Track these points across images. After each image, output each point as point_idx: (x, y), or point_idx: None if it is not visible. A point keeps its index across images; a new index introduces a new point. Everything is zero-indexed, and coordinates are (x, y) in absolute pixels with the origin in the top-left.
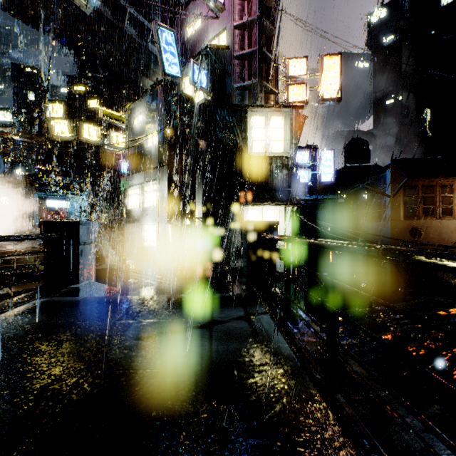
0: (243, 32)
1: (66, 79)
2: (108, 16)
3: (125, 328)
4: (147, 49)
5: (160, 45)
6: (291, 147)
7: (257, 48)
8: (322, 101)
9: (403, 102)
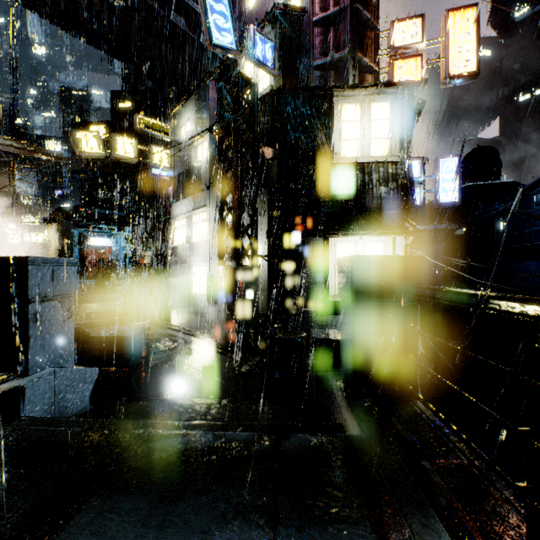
0: None
1: (111, 95)
2: (151, 2)
3: None
4: (200, 43)
5: (205, 0)
6: (401, 147)
7: (348, 4)
8: (447, 79)
9: None
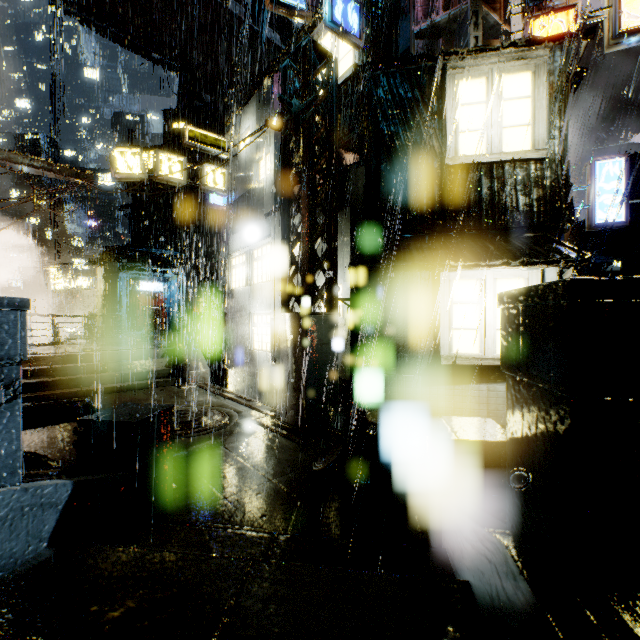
0: None
1: (165, 115)
2: None
3: None
4: (265, 37)
5: None
6: (549, 136)
7: None
8: (617, 37)
9: None
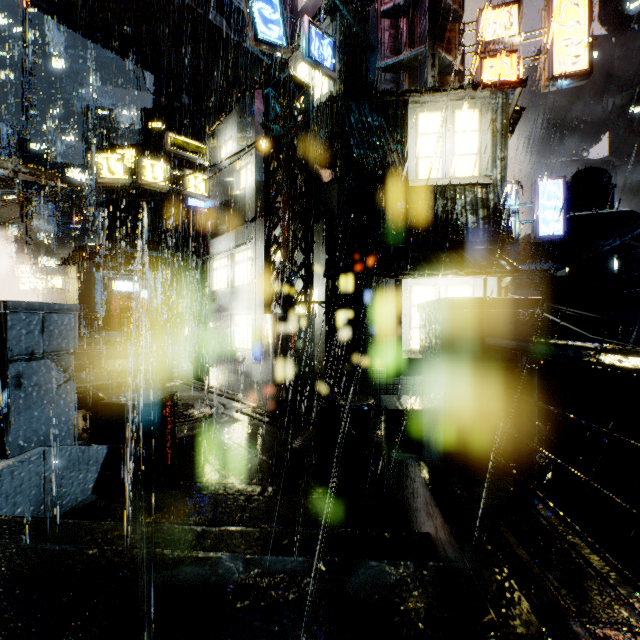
0: None
1: (141, 114)
2: None
3: None
4: (244, 47)
5: None
6: (493, 165)
7: None
8: (550, 80)
9: None
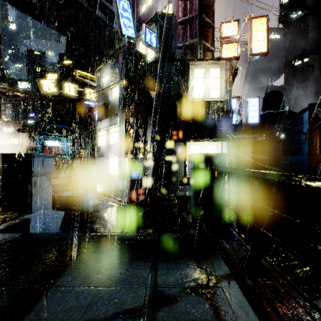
0: (185, 2)
1: (59, 56)
2: (84, 4)
3: (24, 310)
4: (113, 28)
5: (118, 11)
6: (225, 93)
7: (197, 13)
8: (251, 56)
9: (309, 62)
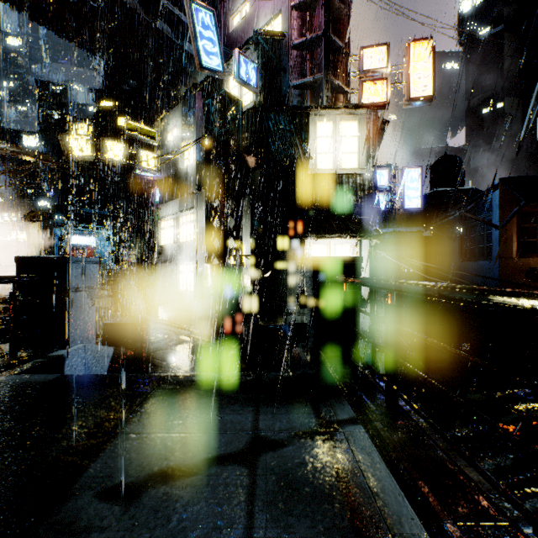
0: (303, 14)
1: (93, 94)
2: (137, 10)
3: (88, 458)
4: (185, 50)
5: (195, 28)
6: (367, 161)
7: (322, 33)
8: (408, 101)
9: (506, 109)
